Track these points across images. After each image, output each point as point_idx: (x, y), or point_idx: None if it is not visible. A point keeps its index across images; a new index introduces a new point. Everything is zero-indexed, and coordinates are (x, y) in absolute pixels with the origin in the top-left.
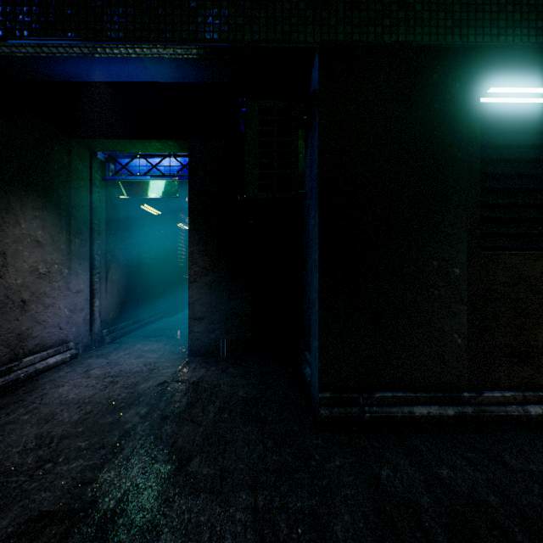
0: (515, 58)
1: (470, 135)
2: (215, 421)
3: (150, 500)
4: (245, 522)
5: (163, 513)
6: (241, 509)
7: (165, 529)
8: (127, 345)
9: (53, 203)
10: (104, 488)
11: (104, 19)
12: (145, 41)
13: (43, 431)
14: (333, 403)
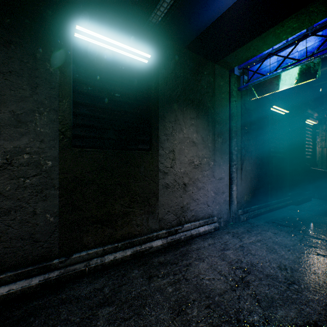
0: None
1: None
2: None
3: None
4: None
5: None
6: None
7: None
8: (258, 229)
9: (202, 113)
10: None
11: None
12: None
13: None
14: None
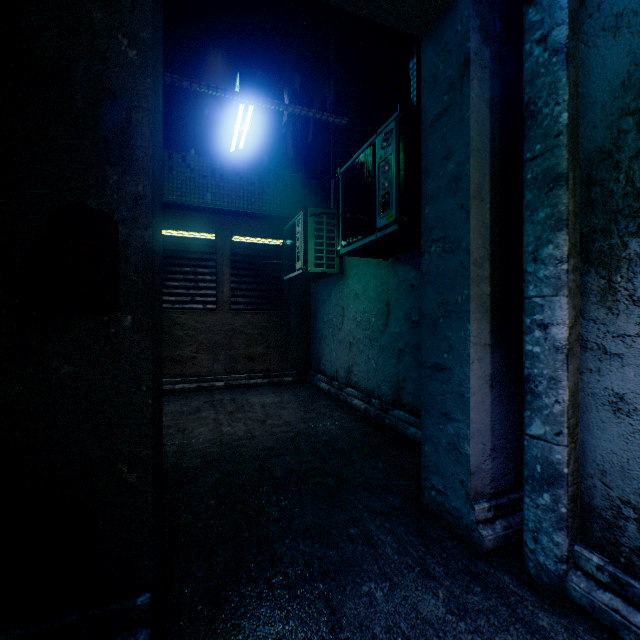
0: (174, 216)
1: None
2: None
3: None
4: None
5: None
6: None
7: None
8: None
9: None
10: None
11: None
12: None
13: None
14: None
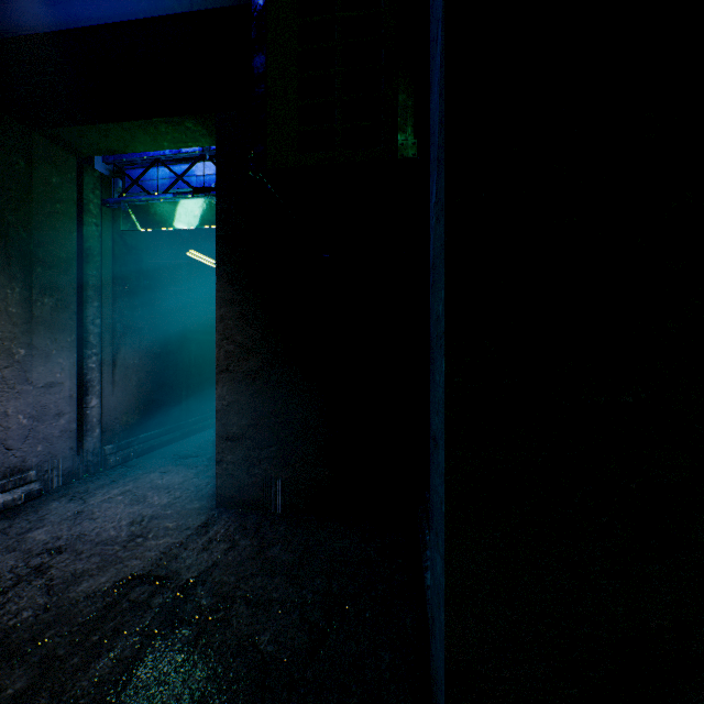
0: None
1: None
2: None
3: None
4: None
5: None
6: None
7: None
8: (138, 473)
9: None
10: None
11: None
12: None
13: None
14: None
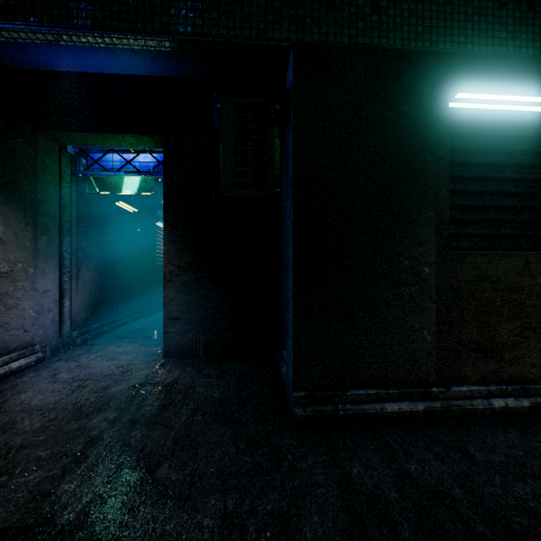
0: (480, 66)
1: (439, 138)
2: (187, 424)
3: (113, 510)
4: (213, 528)
5: (126, 524)
6: (209, 515)
7: (127, 540)
8: (100, 347)
9: (16, 198)
10: (64, 500)
11: (70, 5)
12: (115, 30)
13: (0, 441)
14: (307, 402)
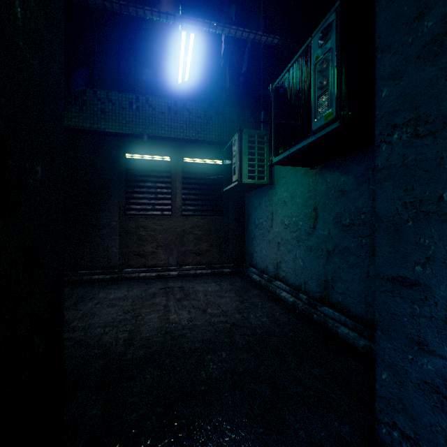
0: (139, 143)
1: (120, 171)
2: None
3: None
4: None
5: None
6: None
7: None
8: None
9: None
10: None
11: None
12: None
13: None
14: None
